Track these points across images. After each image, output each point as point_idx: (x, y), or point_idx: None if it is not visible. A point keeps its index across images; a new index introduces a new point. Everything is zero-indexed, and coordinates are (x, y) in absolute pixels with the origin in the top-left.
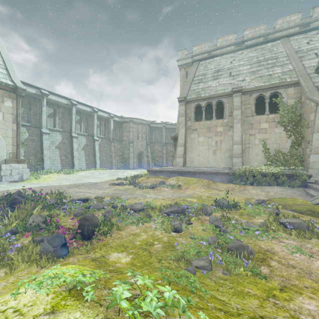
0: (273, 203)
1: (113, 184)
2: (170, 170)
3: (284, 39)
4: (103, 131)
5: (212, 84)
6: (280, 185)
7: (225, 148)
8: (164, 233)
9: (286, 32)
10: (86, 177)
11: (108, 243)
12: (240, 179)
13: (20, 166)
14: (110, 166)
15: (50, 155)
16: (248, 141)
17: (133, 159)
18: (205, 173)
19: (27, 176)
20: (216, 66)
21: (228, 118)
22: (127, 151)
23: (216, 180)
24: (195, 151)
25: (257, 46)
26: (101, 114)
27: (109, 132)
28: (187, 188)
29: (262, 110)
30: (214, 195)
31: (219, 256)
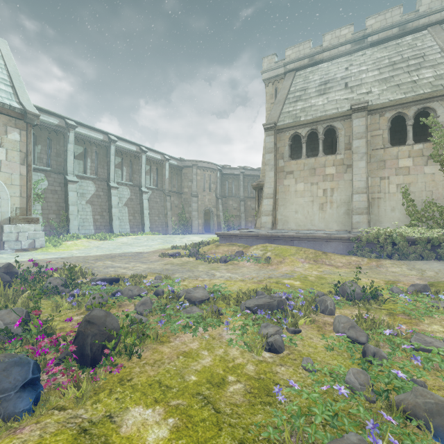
0: (443, 291)
1: (165, 255)
2: (253, 234)
3: (433, 27)
4: (155, 180)
5: (317, 102)
6: (442, 259)
7: (338, 200)
8: (247, 353)
9: (438, 16)
10: (128, 245)
11: (131, 377)
12: (369, 249)
13: (31, 227)
14: (165, 230)
15: (79, 213)
16: (378, 188)
17: (197, 219)
18: (309, 239)
19: (42, 243)
20: (322, 76)
21: (343, 153)
22: (189, 209)
23: (327, 250)
24: (291, 205)
25: (389, 41)
26: (152, 155)
27: (163, 181)
28: (280, 263)
29: (396, 142)
30: (327, 275)
31: (396, 441)
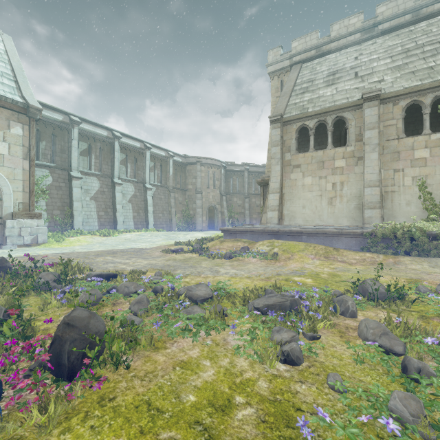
0: None
1: (168, 251)
2: (258, 229)
3: None
4: (159, 177)
5: (326, 93)
6: None
7: (349, 194)
8: (257, 364)
9: None
10: (132, 241)
11: (114, 396)
12: (385, 244)
13: (33, 222)
14: (169, 227)
15: (83, 209)
16: (392, 181)
17: (201, 216)
18: (319, 234)
19: (44, 238)
20: (330, 67)
21: (354, 145)
22: (193, 206)
23: (338, 246)
24: (298, 200)
25: (401, 29)
26: (156, 151)
27: (167, 177)
28: (289, 259)
29: (409, 134)
30: (341, 272)
31: None
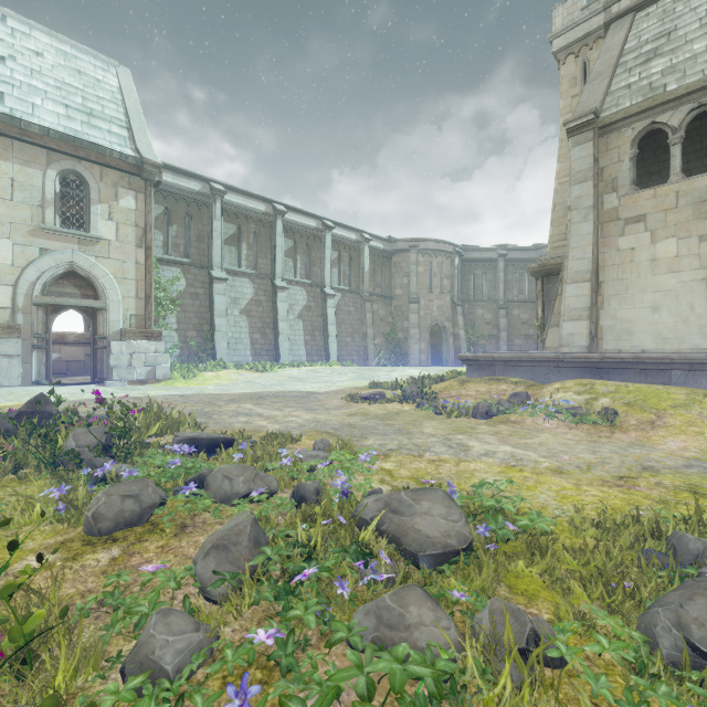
0: None
1: (355, 398)
2: (549, 355)
3: None
4: (347, 276)
5: None
6: None
7: None
8: None
9: None
10: (298, 380)
11: None
12: None
13: (150, 346)
14: (363, 360)
15: (229, 329)
16: None
17: (418, 342)
18: None
19: (165, 371)
20: None
21: None
22: (404, 324)
23: None
24: (639, 294)
25: None
26: (342, 234)
27: (360, 277)
28: (651, 425)
29: None
30: None
31: None
